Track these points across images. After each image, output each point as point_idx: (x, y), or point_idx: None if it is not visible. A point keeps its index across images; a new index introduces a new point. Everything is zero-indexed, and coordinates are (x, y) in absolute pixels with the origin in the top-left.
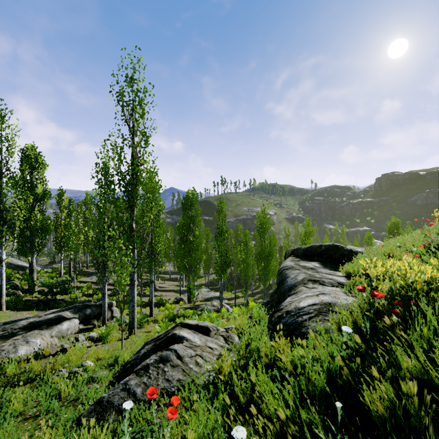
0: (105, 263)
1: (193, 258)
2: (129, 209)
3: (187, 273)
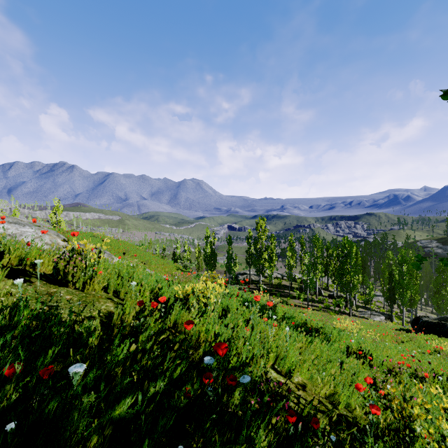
0: (392, 303)
1: (445, 305)
2: (402, 292)
3: (439, 313)
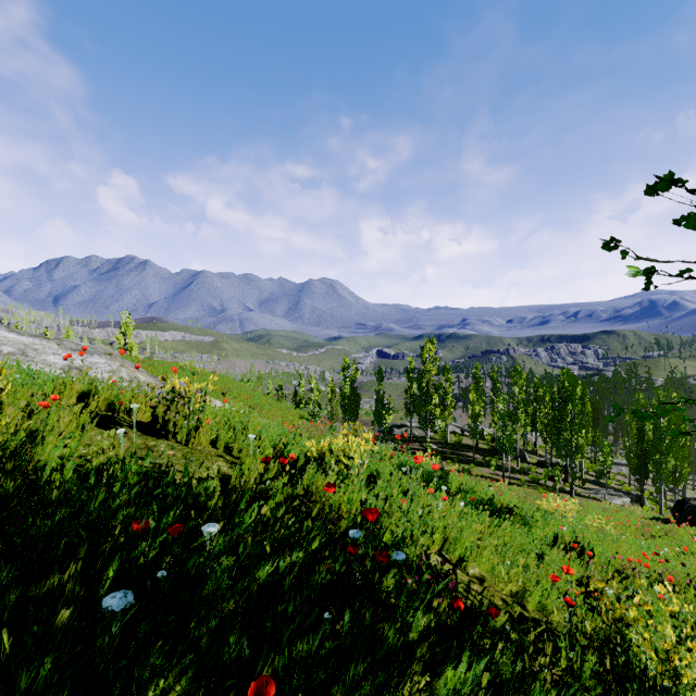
0: (643, 476)
1: None
2: (659, 459)
3: None
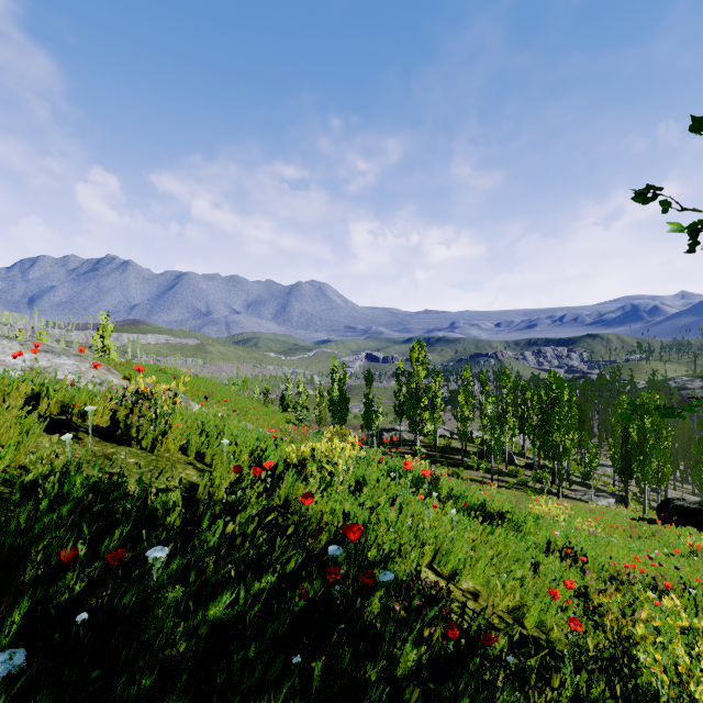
0: (627, 477)
1: None
2: (643, 460)
3: None
